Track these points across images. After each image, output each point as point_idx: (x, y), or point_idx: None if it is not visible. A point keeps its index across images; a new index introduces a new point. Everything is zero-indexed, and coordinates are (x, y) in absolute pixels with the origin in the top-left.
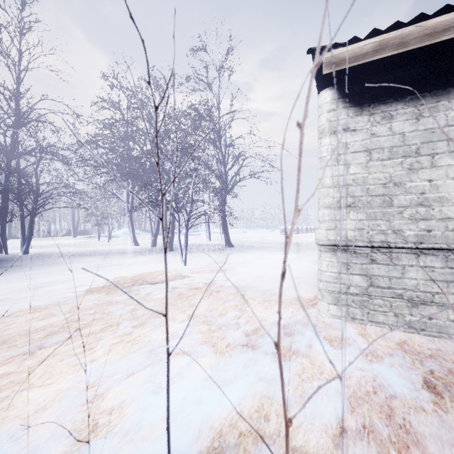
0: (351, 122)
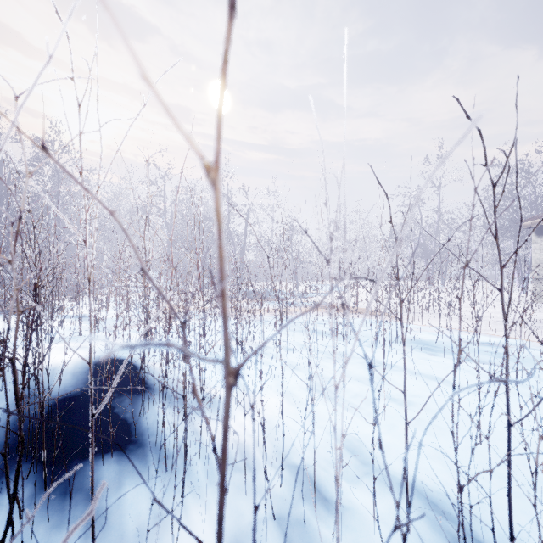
0: (536, 240)
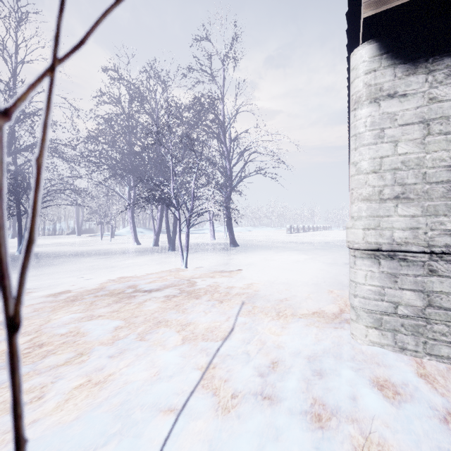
0: (400, 84)
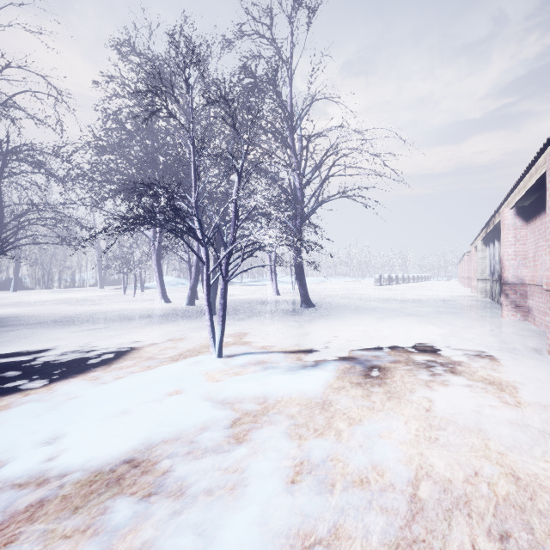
0: None
